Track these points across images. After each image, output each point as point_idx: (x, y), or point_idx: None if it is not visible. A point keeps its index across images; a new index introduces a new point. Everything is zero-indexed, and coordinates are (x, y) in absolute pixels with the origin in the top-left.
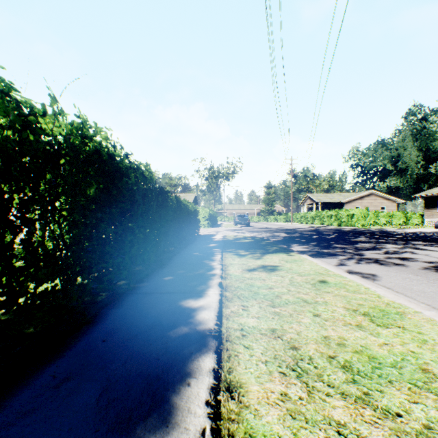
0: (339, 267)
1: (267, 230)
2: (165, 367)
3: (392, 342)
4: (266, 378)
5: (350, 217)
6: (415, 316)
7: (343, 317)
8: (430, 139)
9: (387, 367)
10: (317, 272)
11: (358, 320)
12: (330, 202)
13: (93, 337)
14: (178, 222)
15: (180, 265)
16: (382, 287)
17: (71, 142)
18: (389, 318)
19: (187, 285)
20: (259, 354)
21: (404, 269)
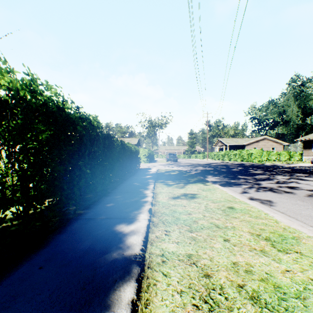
0: (243, 194)
1: (190, 164)
2: (88, 299)
3: (293, 269)
4: (180, 312)
5: (250, 155)
6: (308, 241)
7: (248, 242)
8: (307, 99)
9: (291, 298)
10: (226, 199)
11: (261, 245)
12: (235, 145)
13: (32, 263)
14: (122, 159)
15: (121, 193)
16: (277, 212)
17: (22, 95)
18: (287, 243)
19: (123, 211)
20: (175, 283)
21: (292, 196)
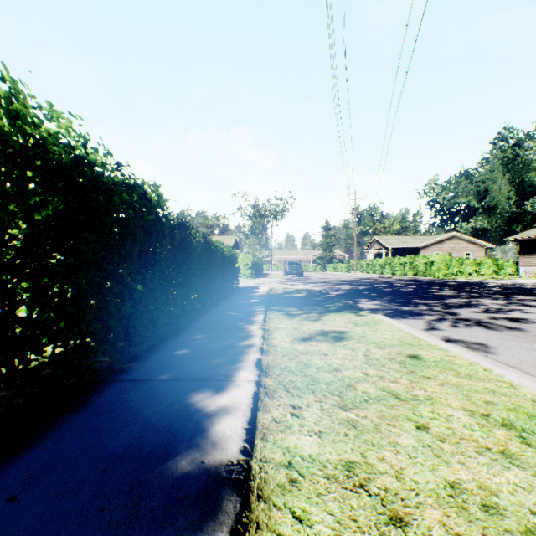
0: (429, 332)
1: (326, 281)
2: None
3: None
4: None
5: (429, 265)
6: None
7: (470, 433)
8: (525, 169)
9: None
10: (402, 341)
11: (499, 440)
12: (403, 247)
13: None
14: (206, 269)
15: (204, 330)
16: (503, 366)
17: None
18: None
19: (206, 365)
20: None
21: (522, 336)
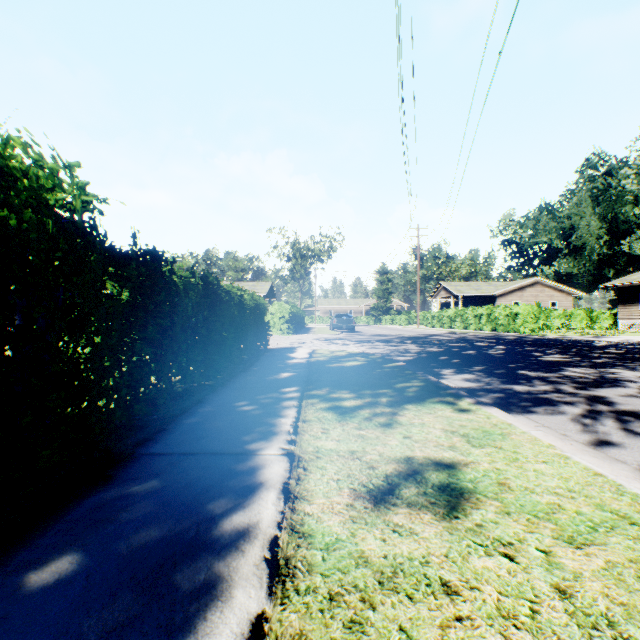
0: (604, 451)
1: (385, 339)
2: None
3: None
4: None
5: (512, 317)
6: None
7: None
8: (619, 203)
9: None
10: (602, 504)
11: None
12: (476, 296)
13: None
14: (207, 328)
15: (166, 461)
16: None
17: None
18: None
19: None
20: None
21: None
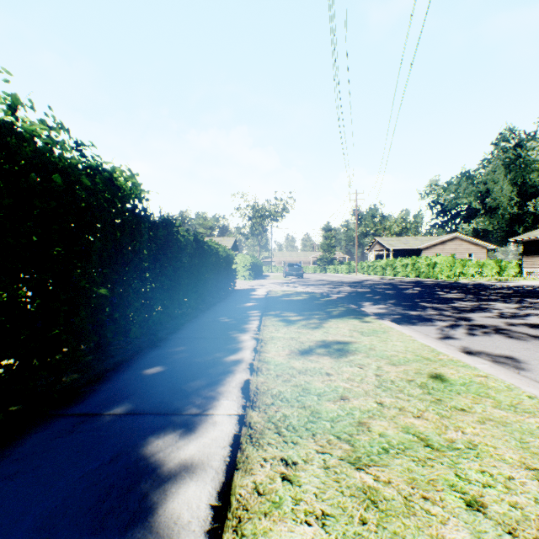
0: (445, 341)
1: (327, 283)
2: None
3: None
4: None
5: (432, 266)
6: None
7: None
8: (527, 170)
9: None
10: (418, 354)
11: None
12: (404, 249)
13: None
14: (197, 271)
15: (187, 340)
16: None
17: None
18: None
19: (179, 390)
20: None
21: None
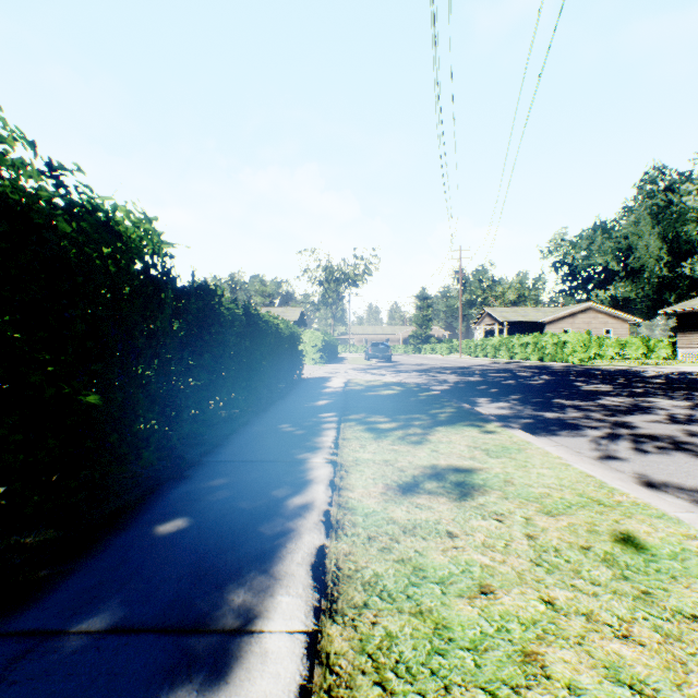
0: (608, 464)
1: (423, 369)
2: None
3: None
4: None
5: (560, 346)
6: None
7: None
8: (681, 221)
9: None
10: (582, 493)
11: None
12: (523, 322)
13: None
14: (249, 357)
15: (230, 466)
16: None
17: None
18: None
19: (208, 573)
20: None
21: None
